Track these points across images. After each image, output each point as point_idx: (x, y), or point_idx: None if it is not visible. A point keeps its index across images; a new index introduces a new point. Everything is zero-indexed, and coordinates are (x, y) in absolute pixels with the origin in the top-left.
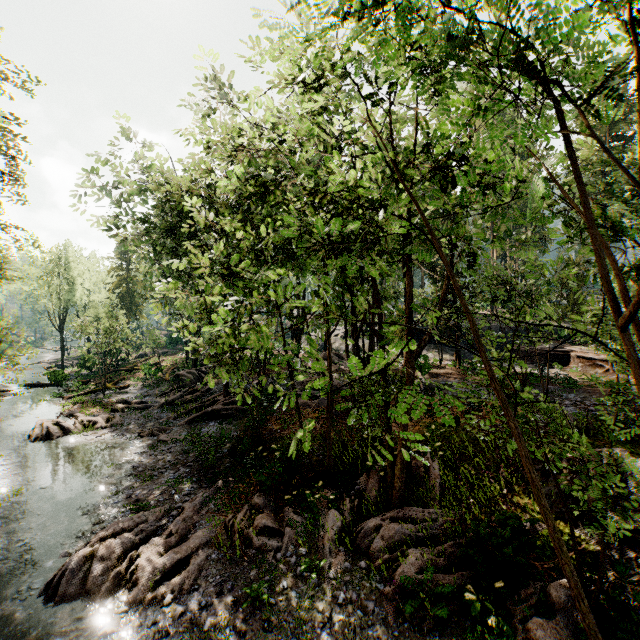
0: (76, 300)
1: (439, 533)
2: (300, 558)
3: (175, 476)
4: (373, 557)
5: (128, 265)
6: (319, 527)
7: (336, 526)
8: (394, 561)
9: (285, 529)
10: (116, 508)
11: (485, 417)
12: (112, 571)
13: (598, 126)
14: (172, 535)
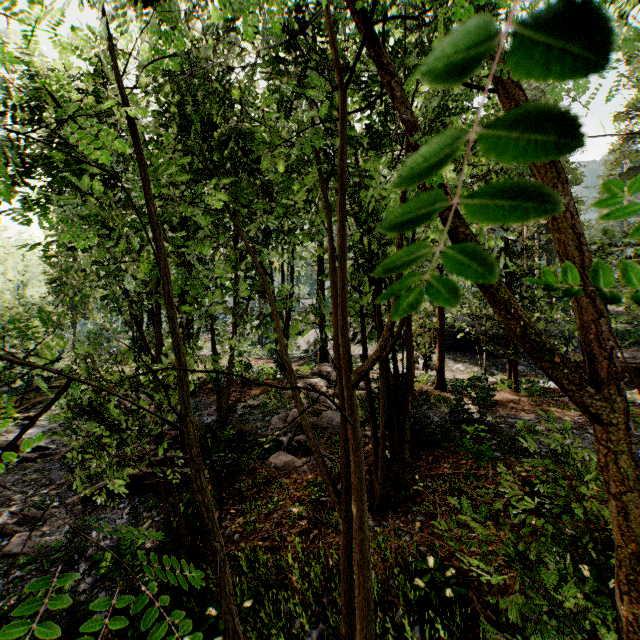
0: None
1: None
2: None
3: None
4: None
5: None
6: None
7: None
8: None
9: None
10: None
11: None
12: None
13: None
14: None
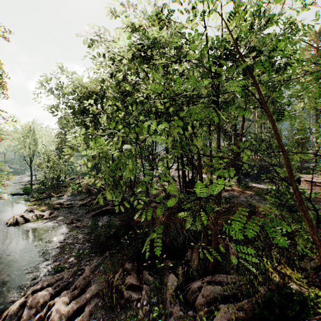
0: (38, 150)
1: (238, 292)
2: (152, 306)
3: (82, 248)
4: (197, 308)
5: (65, 132)
6: (163, 285)
7: (174, 285)
8: (211, 312)
9: (143, 286)
10: (46, 269)
11: (258, 216)
12: (37, 314)
13: (312, 57)
14: (76, 288)
